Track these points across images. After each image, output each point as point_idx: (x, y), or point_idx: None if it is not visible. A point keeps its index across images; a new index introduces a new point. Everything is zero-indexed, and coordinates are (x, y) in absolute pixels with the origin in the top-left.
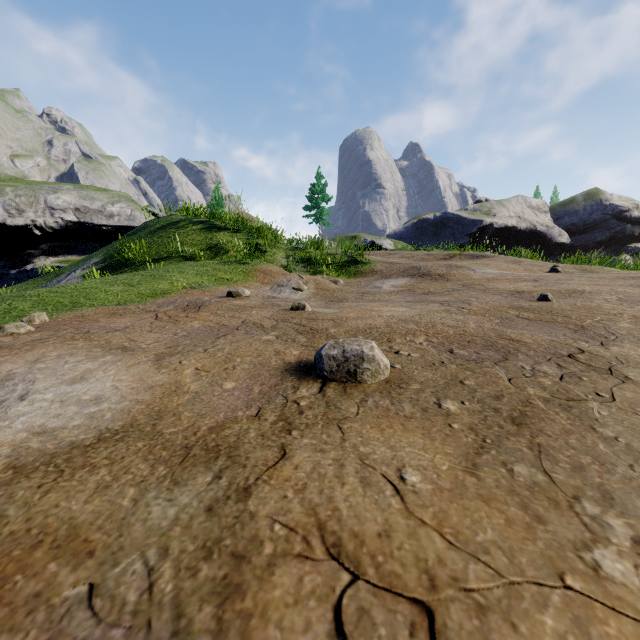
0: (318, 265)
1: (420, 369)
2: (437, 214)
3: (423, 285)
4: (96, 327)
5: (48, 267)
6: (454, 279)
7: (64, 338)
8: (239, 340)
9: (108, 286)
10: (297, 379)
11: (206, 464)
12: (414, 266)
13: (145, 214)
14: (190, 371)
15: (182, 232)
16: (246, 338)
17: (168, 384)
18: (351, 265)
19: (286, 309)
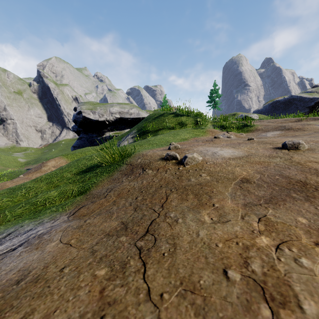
0: (227, 128)
1: (316, 147)
2: (285, 97)
3: (290, 133)
4: (198, 144)
5: (117, 135)
6: (308, 130)
7: (196, 146)
8: (247, 145)
9: (167, 137)
10: (279, 149)
11: (275, 157)
12: (281, 125)
13: (143, 112)
14: (246, 149)
15: (166, 118)
16: (248, 145)
17: (245, 150)
18: (244, 127)
19: (245, 140)
